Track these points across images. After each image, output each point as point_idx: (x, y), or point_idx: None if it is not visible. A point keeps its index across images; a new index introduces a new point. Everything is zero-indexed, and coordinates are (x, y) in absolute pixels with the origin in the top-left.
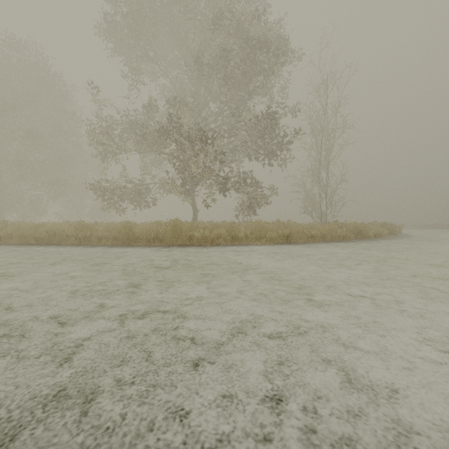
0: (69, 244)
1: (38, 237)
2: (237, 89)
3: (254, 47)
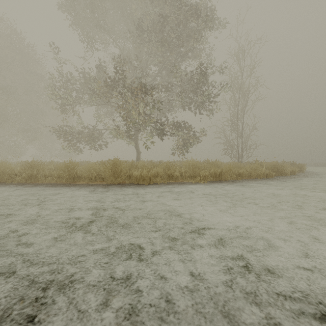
0: (14, 182)
1: None
2: (172, 52)
3: (186, 13)
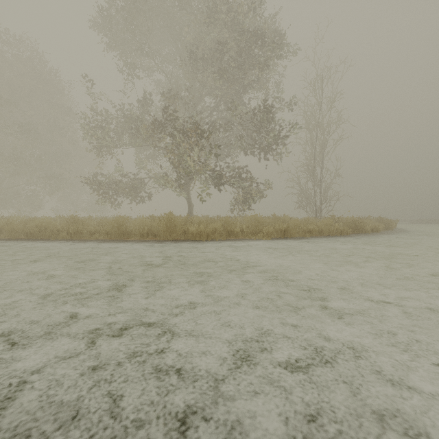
0: (59, 239)
1: (28, 232)
2: (232, 83)
3: (249, 40)
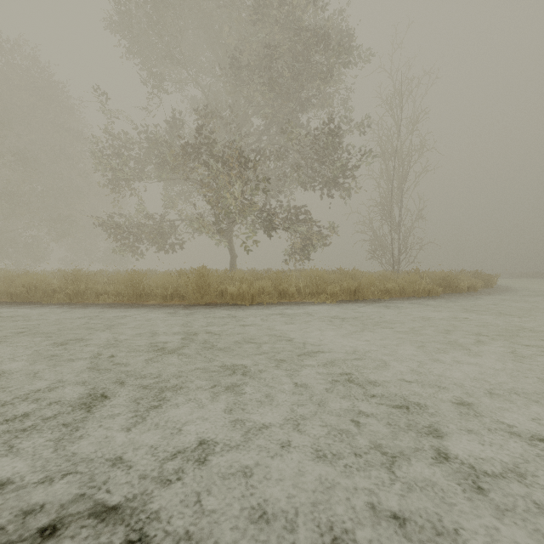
0: (53, 302)
1: (14, 292)
2: (286, 98)
3: (308, 41)
